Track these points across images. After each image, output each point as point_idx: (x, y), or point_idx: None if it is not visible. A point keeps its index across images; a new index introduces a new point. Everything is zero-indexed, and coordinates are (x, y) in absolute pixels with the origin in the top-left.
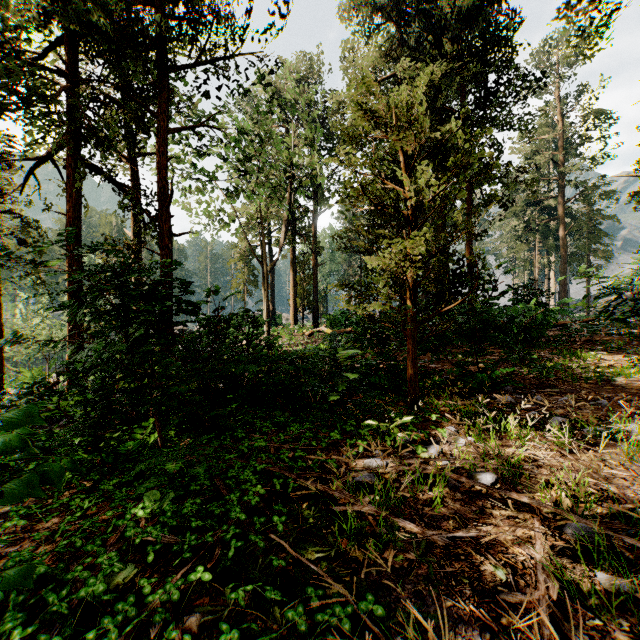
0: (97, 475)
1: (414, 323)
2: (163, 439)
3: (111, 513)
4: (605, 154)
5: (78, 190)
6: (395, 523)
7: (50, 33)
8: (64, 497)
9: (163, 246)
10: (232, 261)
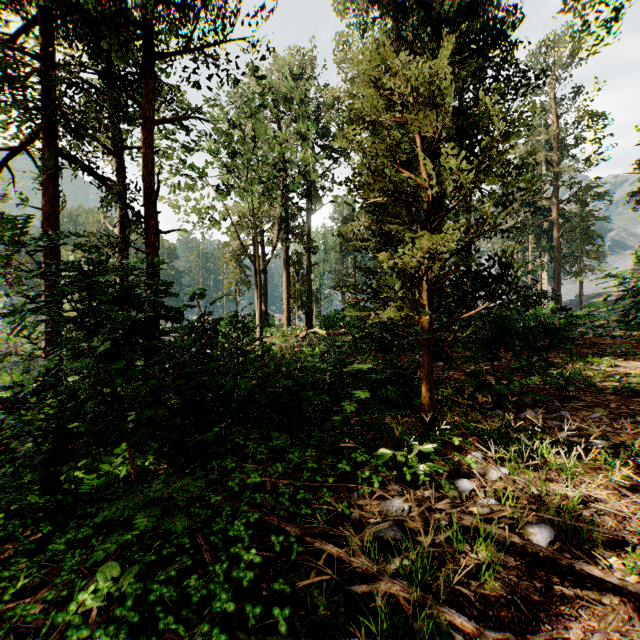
0: (48, 526)
1: (430, 331)
2: (137, 471)
3: (53, 595)
4: (598, 155)
5: (56, 183)
6: (441, 617)
7: (27, 16)
8: (6, 554)
9: (149, 244)
10: (224, 260)
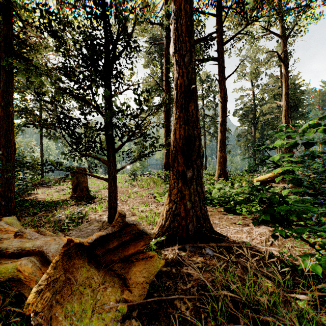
0: None
1: None
2: None
3: None
4: None
5: None
6: None
7: None
8: None
9: None
10: None
